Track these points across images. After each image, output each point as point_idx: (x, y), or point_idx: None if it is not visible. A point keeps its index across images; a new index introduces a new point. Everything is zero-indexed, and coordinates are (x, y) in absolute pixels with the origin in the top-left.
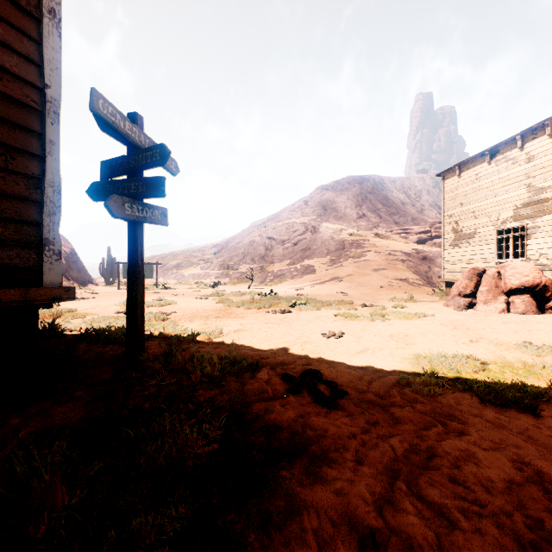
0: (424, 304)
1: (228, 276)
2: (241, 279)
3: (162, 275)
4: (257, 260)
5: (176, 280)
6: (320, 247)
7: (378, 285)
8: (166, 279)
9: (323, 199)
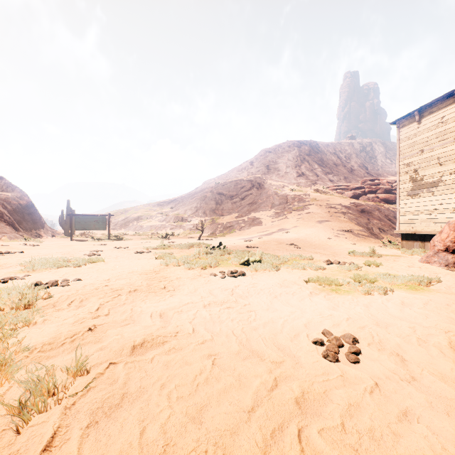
0: (394, 259)
1: (182, 227)
2: (193, 231)
3: (124, 227)
4: (208, 213)
5: (135, 231)
6: (265, 202)
7: (325, 236)
8: (127, 230)
9: (267, 160)
